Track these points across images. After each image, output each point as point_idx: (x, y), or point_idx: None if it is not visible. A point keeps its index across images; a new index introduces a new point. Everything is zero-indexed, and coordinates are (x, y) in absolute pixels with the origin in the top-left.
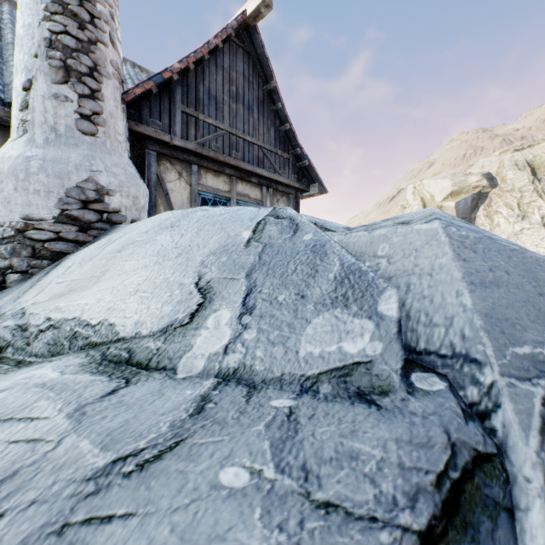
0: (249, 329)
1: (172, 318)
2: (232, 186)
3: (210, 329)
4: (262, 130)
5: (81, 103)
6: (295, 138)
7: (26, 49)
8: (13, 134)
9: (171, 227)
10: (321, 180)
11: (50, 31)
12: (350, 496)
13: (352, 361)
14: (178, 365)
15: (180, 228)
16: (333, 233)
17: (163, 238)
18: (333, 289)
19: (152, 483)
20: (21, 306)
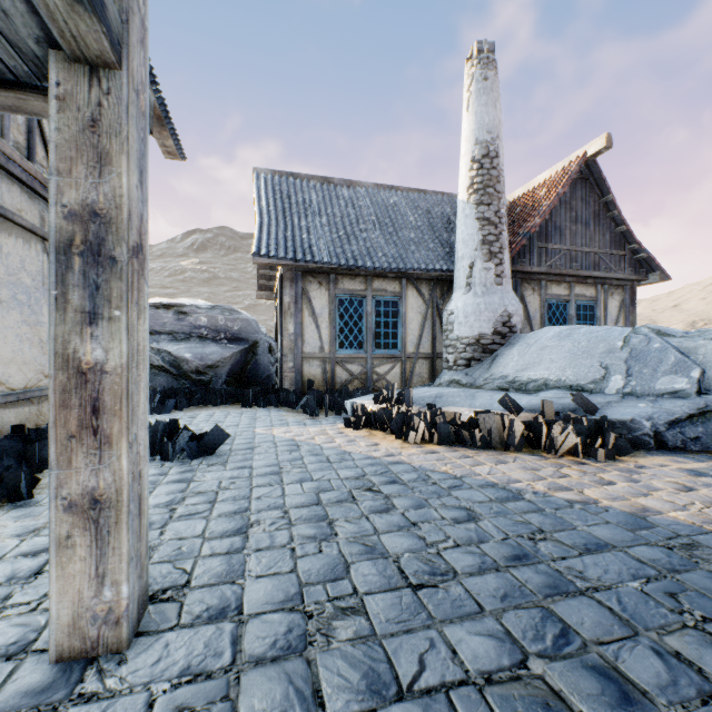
0: (631, 382)
1: (593, 378)
2: (571, 291)
3: (613, 382)
4: (597, 238)
5: (496, 269)
6: (632, 236)
7: (470, 247)
8: (461, 290)
9: (567, 338)
10: (662, 269)
11: (482, 236)
12: (672, 409)
13: (676, 390)
14: (604, 391)
15: (574, 339)
16: (672, 339)
17: (566, 344)
18: (670, 368)
19: (620, 404)
20: (499, 374)
